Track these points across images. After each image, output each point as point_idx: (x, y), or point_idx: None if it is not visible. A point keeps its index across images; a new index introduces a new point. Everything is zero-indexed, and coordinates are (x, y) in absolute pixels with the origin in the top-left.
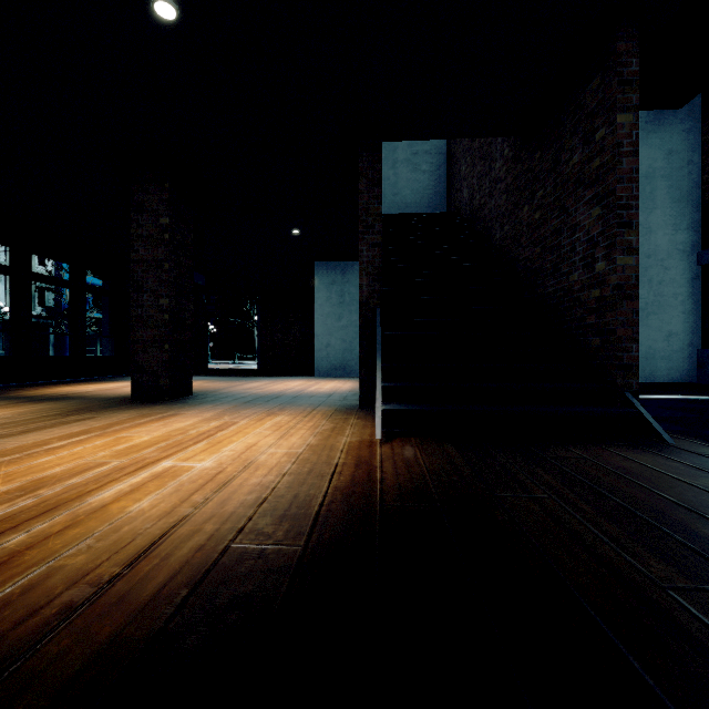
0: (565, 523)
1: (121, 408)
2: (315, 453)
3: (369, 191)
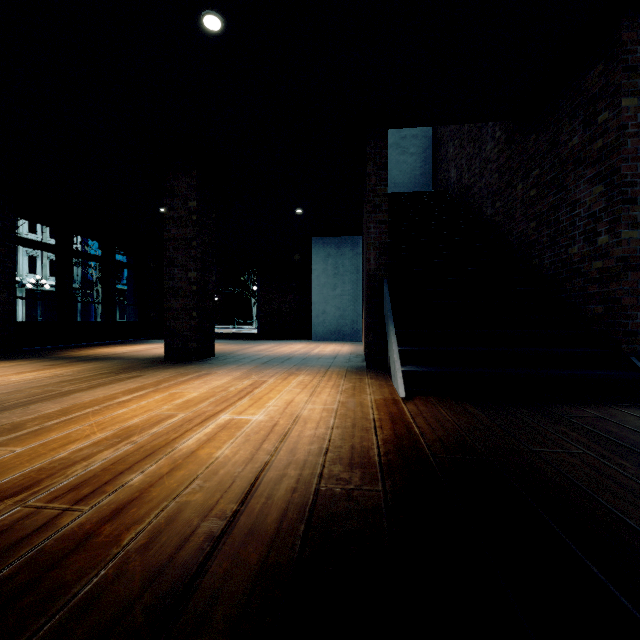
0: (612, 477)
1: (159, 367)
2: (349, 409)
3: (376, 174)
